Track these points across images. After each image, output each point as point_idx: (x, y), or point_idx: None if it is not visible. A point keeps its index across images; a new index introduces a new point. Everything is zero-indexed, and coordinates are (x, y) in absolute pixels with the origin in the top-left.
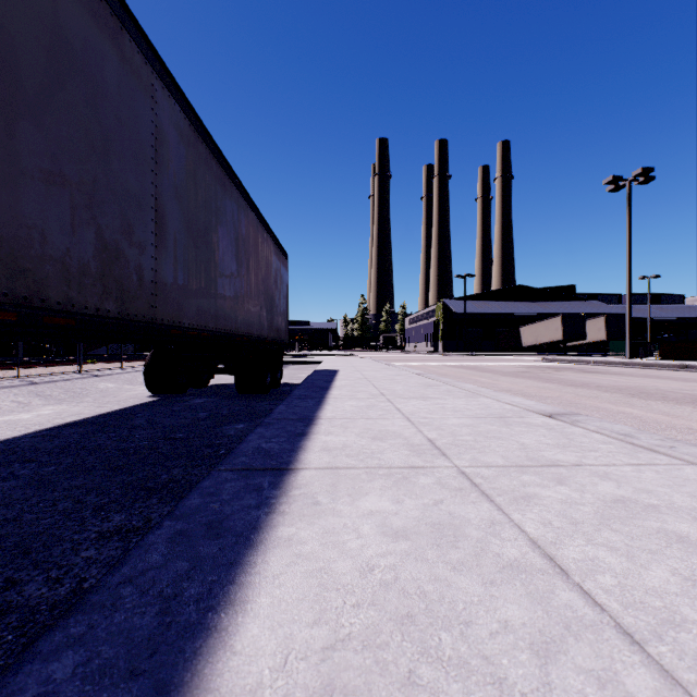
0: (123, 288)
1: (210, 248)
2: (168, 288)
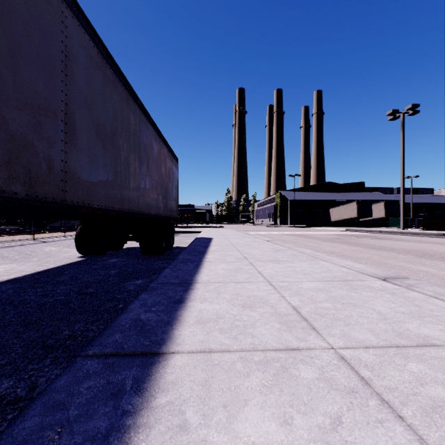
0: (32, 174)
1: (116, 149)
2: (77, 176)
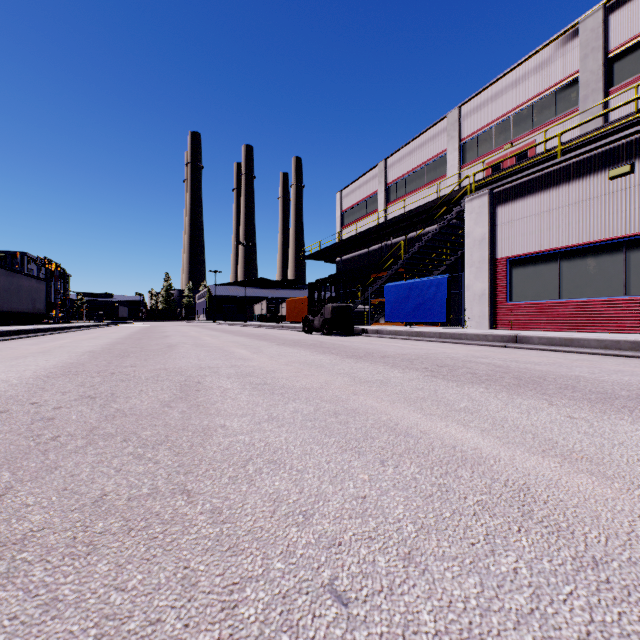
0: None
1: (10, 293)
2: (1, 304)
